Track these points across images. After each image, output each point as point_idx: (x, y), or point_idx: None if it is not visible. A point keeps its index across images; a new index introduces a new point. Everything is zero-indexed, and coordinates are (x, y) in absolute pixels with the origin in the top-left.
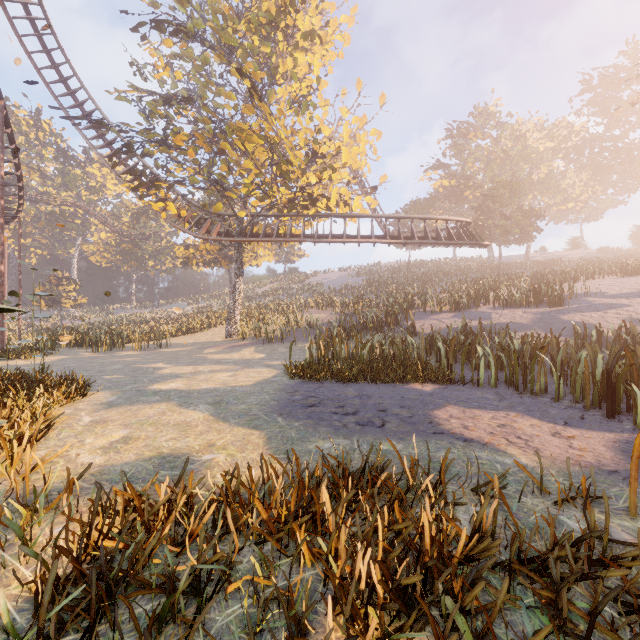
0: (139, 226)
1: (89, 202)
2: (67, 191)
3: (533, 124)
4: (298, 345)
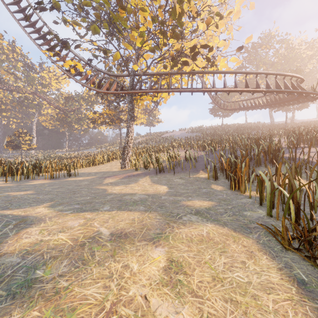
0: (69, 105)
1: (41, 91)
2: (29, 86)
3: (301, 39)
4: (190, 175)
